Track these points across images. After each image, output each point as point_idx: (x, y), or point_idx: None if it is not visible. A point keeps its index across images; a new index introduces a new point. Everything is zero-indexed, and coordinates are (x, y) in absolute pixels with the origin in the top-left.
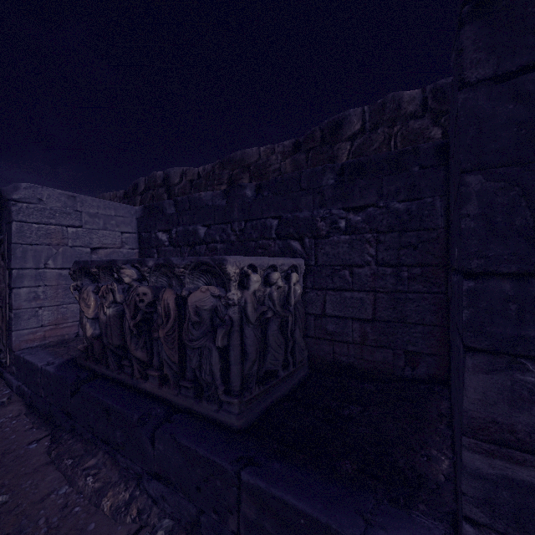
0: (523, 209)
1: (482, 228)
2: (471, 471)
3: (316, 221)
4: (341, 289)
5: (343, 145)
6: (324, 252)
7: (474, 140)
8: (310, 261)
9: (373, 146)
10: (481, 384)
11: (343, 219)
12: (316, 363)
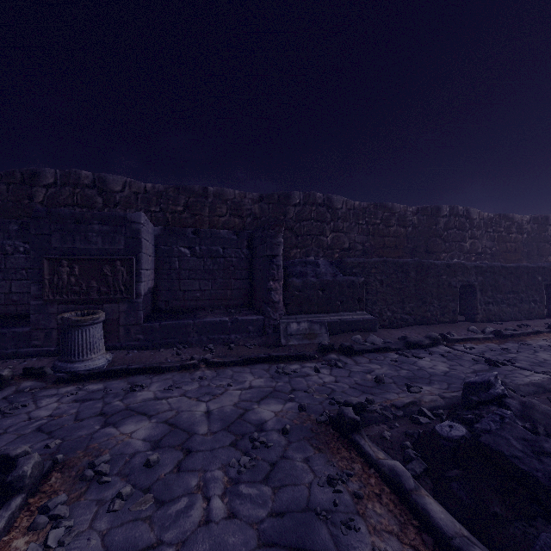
0: (41, 258)
1: (34, 261)
2: (32, 305)
3: (5, 246)
4: (21, 279)
5: (40, 190)
6: (11, 261)
7: (33, 244)
8: (2, 266)
9: (62, 197)
10: (34, 289)
11: (23, 247)
12: (6, 317)
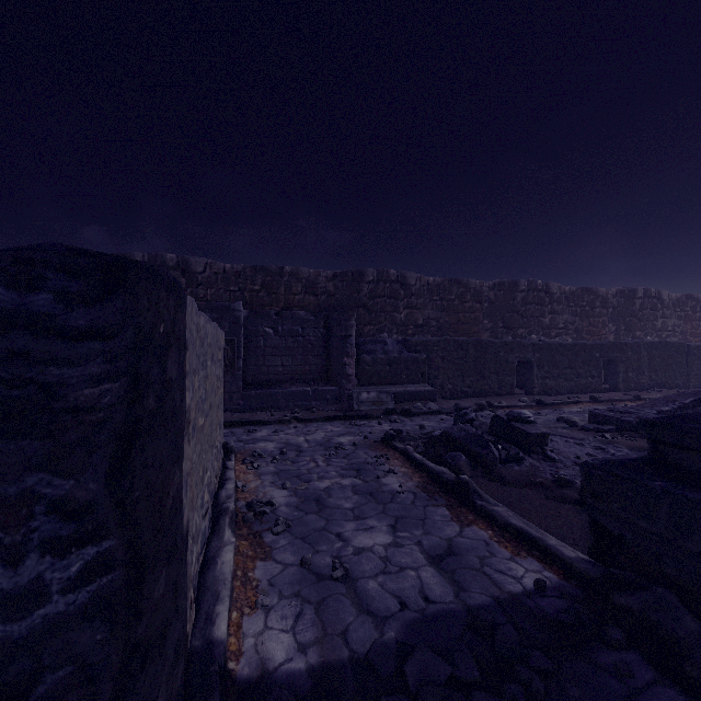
0: None
1: None
2: None
3: None
4: None
5: None
6: None
7: None
8: None
9: None
10: None
11: None
12: None
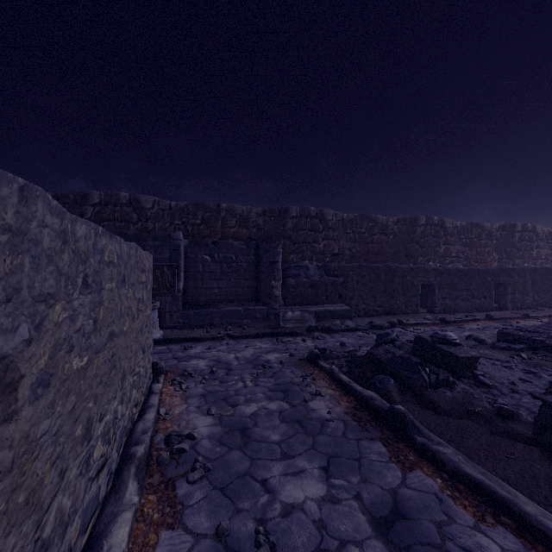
0: None
1: None
2: None
3: None
4: None
5: (89, 208)
6: None
7: None
8: None
9: (106, 213)
10: None
11: None
12: None
